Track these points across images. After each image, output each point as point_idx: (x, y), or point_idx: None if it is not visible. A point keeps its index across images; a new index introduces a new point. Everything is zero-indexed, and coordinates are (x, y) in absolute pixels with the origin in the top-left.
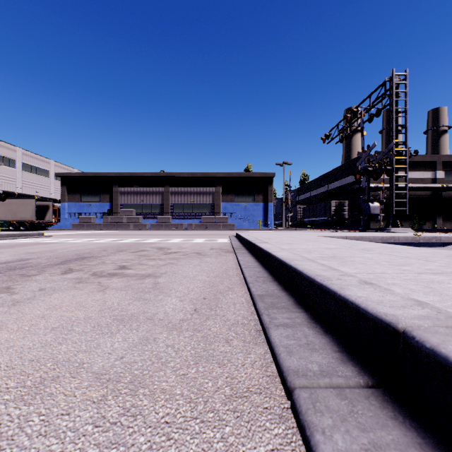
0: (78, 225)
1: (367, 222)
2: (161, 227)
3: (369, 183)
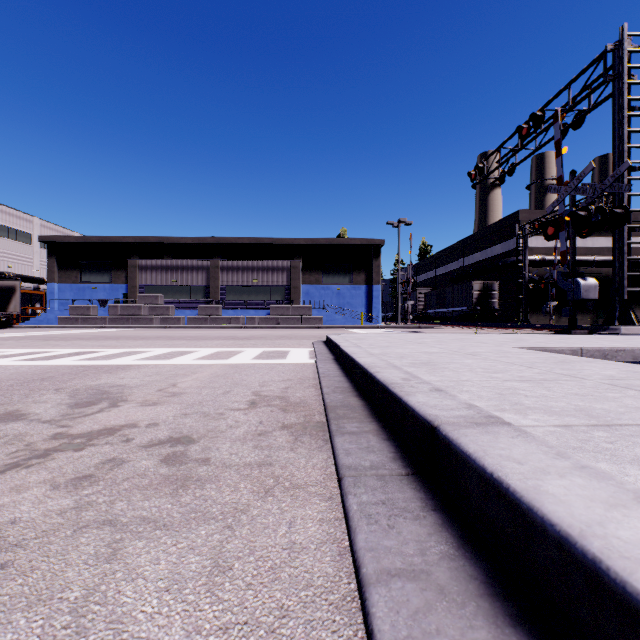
0: (67, 320)
1: (572, 314)
2: (204, 322)
3: (574, 242)
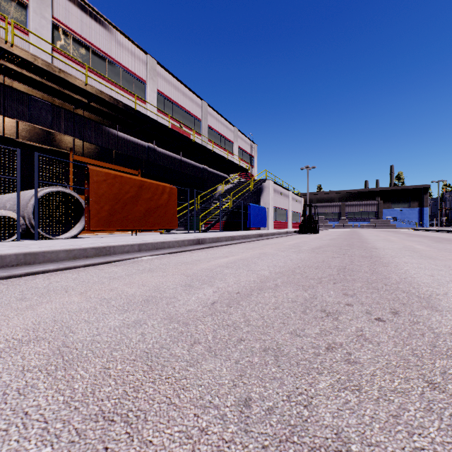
0: None
1: None
2: (341, 226)
3: None
